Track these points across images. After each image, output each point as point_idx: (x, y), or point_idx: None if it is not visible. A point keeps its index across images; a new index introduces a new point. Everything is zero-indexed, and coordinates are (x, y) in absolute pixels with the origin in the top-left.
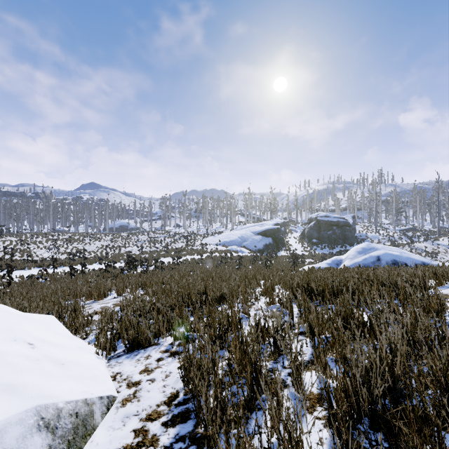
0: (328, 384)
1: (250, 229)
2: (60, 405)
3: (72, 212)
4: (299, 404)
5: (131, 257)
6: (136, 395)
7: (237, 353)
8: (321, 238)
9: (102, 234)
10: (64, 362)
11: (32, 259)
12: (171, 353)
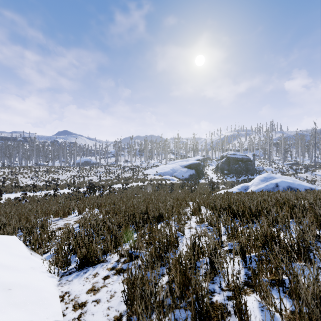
0: None
1: (179, 163)
2: None
3: (50, 151)
4: None
5: (91, 184)
6: (80, 319)
7: (178, 276)
8: (230, 170)
9: (72, 167)
10: (11, 287)
11: (18, 186)
12: (117, 271)
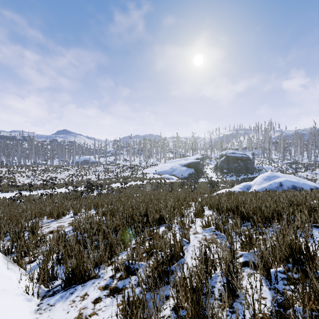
0: None
1: (178, 162)
2: None
3: (49, 150)
4: None
5: (89, 183)
6: None
7: (189, 308)
8: (230, 169)
9: (70, 166)
10: None
11: (15, 185)
12: (110, 291)
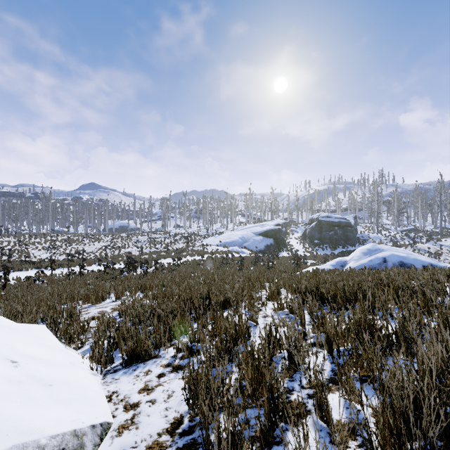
0: (365, 418)
1: (251, 229)
2: (43, 442)
3: (71, 212)
4: (327, 437)
5: (131, 258)
6: (134, 420)
7: (249, 371)
8: (323, 239)
9: (102, 235)
10: (51, 382)
11: (30, 261)
12: (173, 368)
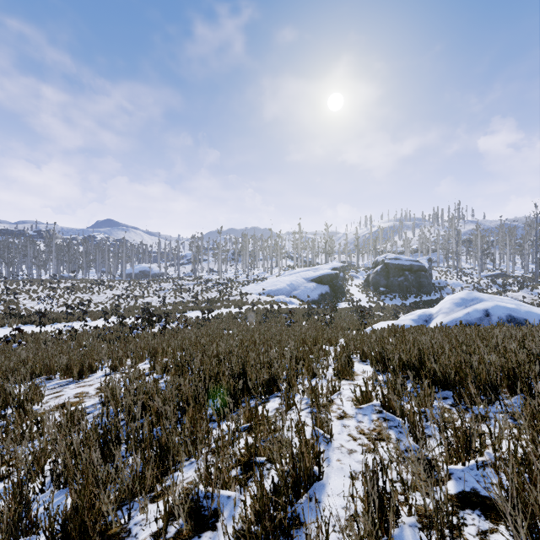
0: None
1: (302, 274)
2: None
3: (80, 253)
4: None
5: (146, 310)
6: None
7: None
8: (390, 286)
9: (116, 281)
10: None
11: (17, 314)
12: None
